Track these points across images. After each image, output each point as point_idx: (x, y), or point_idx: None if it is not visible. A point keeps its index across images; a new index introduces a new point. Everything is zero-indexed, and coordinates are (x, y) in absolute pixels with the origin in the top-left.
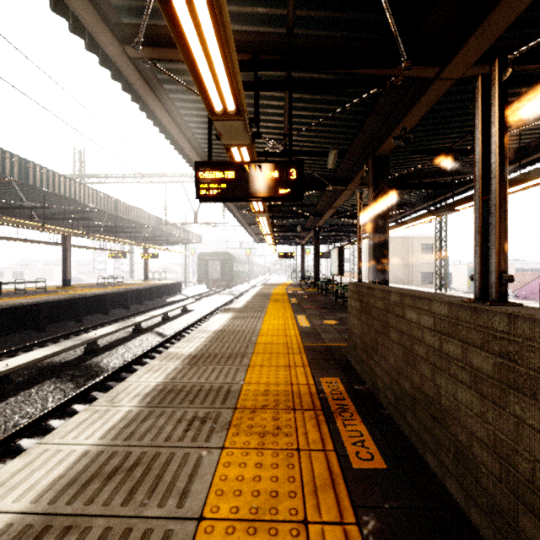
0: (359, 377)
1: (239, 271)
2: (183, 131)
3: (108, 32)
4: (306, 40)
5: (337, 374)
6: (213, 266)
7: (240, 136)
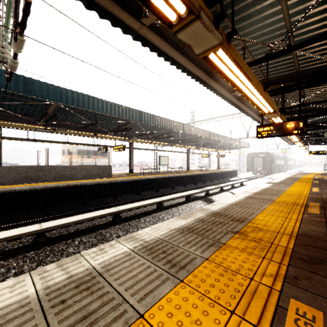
0: None
1: (276, 164)
2: (247, 105)
3: (228, 93)
4: (306, 72)
5: (319, 203)
6: (257, 161)
7: (275, 116)
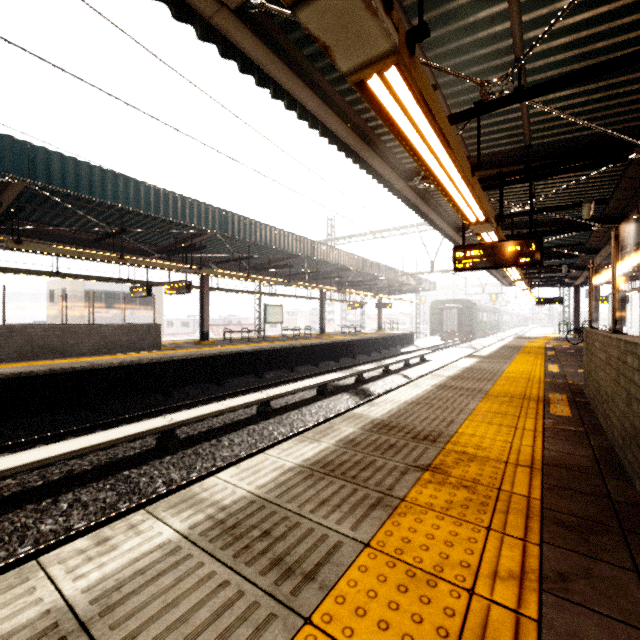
0: (585, 397)
1: (481, 321)
2: (434, 208)
3: (401, 181)
4: (543, 148)
5: (565, 394)
6: (448, 315)
7: (487, 229)
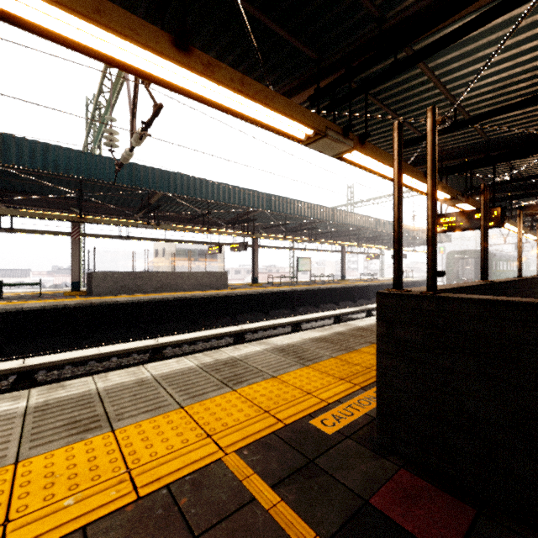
0: None
1: (501, 270)
2: None
3: None
4: (500, 141)
5: None
6: (464, 264)
7: (456, 202)
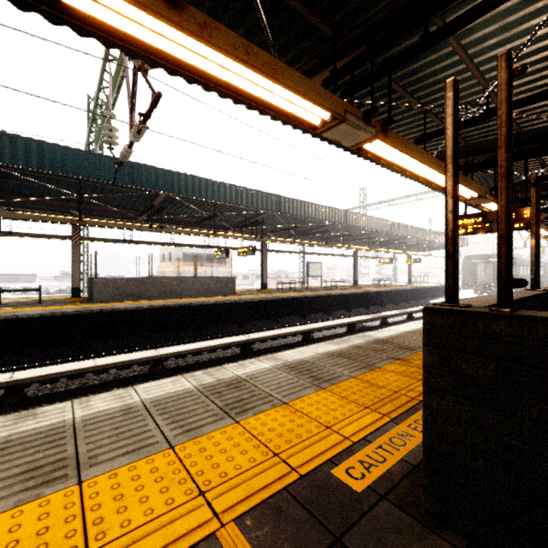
0: None
1: (521, 275)
2: None
3: None
4: (534, 133)
5: None
6: (482, 269)
7: (484, 201)
